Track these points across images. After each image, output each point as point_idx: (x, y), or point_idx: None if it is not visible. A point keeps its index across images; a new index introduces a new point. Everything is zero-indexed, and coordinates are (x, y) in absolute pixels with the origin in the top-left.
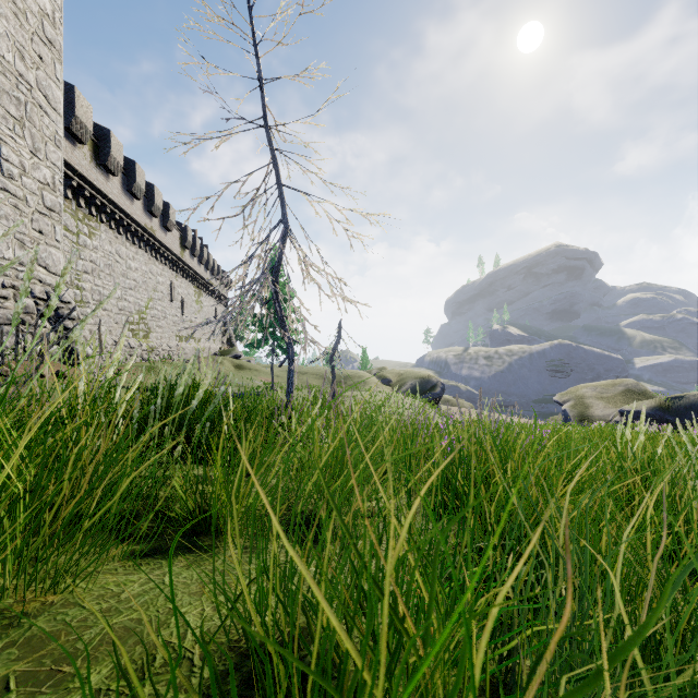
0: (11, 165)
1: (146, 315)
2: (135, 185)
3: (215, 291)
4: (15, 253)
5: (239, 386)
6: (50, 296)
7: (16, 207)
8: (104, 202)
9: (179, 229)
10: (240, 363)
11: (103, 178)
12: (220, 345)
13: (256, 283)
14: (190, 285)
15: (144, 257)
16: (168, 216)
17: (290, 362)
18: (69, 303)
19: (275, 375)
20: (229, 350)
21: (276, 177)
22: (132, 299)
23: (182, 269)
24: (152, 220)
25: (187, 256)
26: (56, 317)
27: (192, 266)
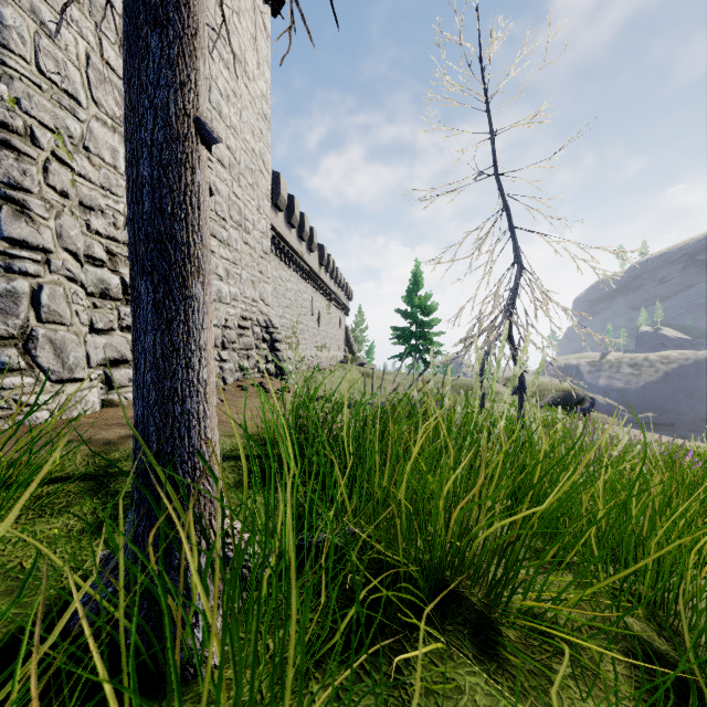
0: (249, 223)
1: (296, 329)
2: (294, 217)
3: (340, 303)
4: (250, 292)
5: (377, 395)
6: (267, 323)
7: (251, 256)
8: (274, 235)
9: (317, 249)
10: (366, 371)
11: (274, 215)
12: (343, 352)
13: (494, 319)
14: (323, 299)
15: (295, 278)
16: (312, 239)
17: (522, 391)
18: (277, 329)
19: (399, 383)
20: (354, 358)
21: (508, 220)
22: (288, 316)
23: (319, 285)
24: (301, 245)
25: (322, 273)
26: (271, 341)
27: (326, 282)
